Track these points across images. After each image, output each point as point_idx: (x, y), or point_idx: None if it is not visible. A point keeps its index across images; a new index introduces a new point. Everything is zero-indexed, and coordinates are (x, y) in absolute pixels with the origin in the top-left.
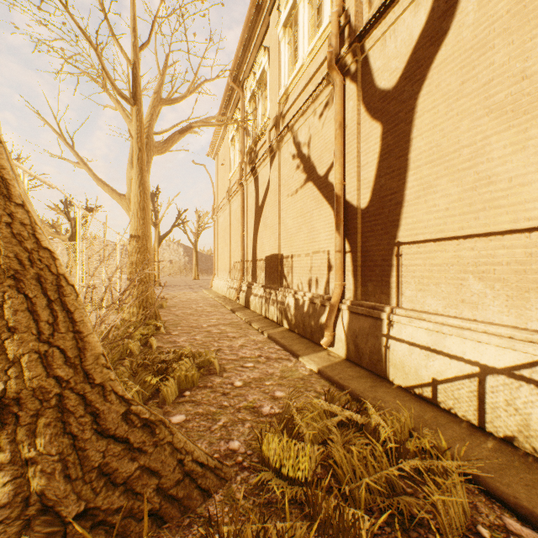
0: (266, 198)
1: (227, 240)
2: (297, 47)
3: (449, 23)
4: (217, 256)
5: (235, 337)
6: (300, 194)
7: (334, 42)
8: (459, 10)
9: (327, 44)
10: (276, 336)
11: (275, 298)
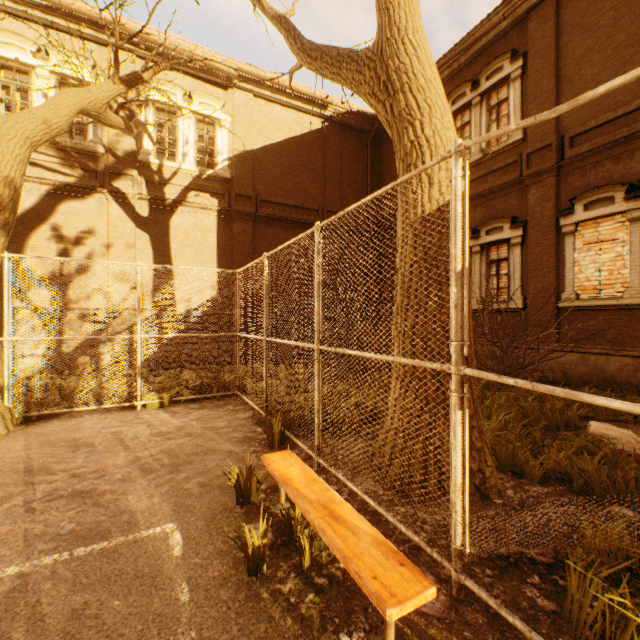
0: None
1: None
2: None
3: (50, 217)
4: None
5: None
6: None
7: None
8: (56, 216)
9: None
10: None
11: None
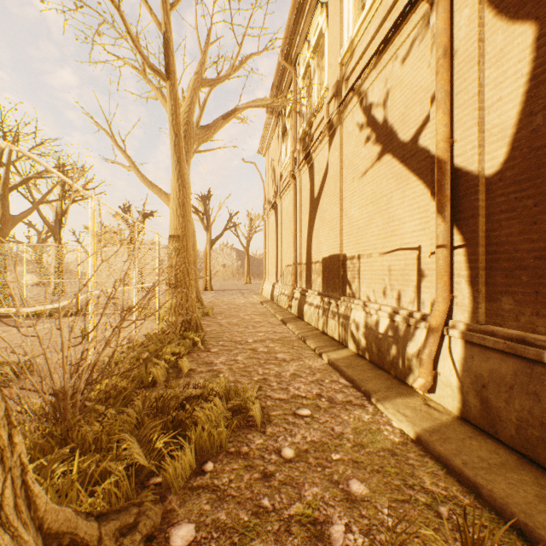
0: (323, 188)
1: (278, 242)
2: None
3: None
4: (267, 259)
5: (286, 360)
6: (371, 174)
7: None
8: None
9: None
10: (339, 363)
11: (335, 310)
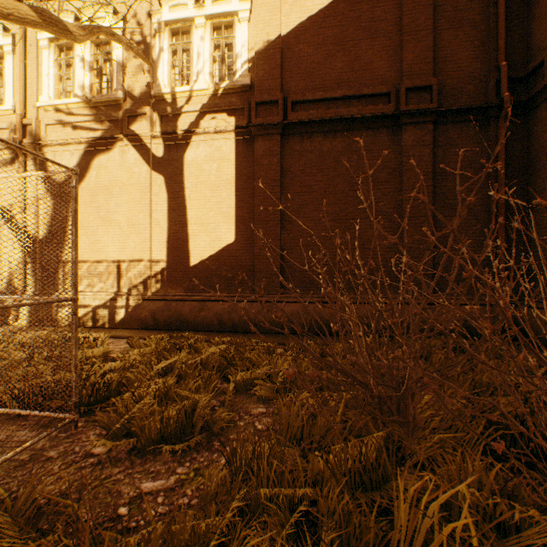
0: None
1: None
2: None
3: (86, 174)
4: None
5: None
6: None
7: (20, 133)
8: (90, 172)
9: (9, 119)
10: None
11: None
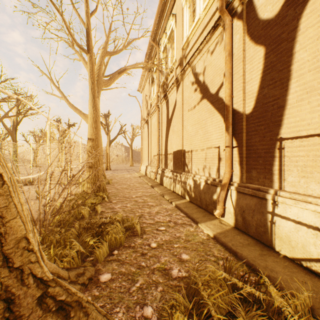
0: (173, 113)
1: (149, 142)
2: (194, 10)
3: None
4: (143, 152)
5: (153, 205)
6: (197, 108)
7: None
8: None
9: None
10: (180, 206)
11: (179, 179)
